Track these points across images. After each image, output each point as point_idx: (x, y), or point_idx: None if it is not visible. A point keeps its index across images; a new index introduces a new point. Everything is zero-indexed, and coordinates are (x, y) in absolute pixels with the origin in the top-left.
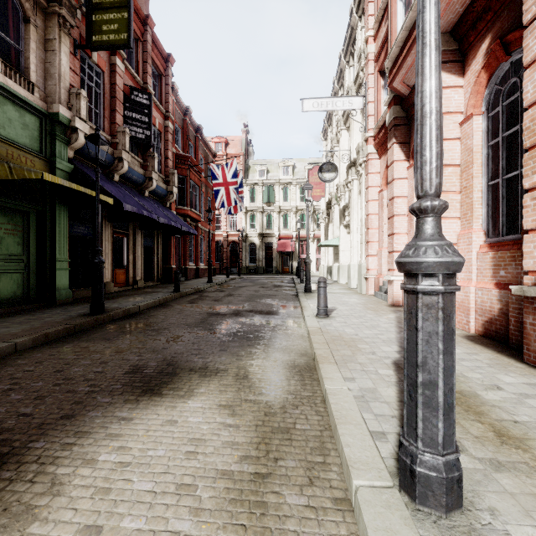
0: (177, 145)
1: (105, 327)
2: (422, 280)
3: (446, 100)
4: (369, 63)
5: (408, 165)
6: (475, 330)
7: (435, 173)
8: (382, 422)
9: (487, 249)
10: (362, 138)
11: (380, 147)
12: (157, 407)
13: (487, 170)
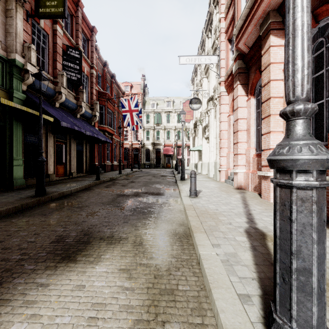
0: (99, 85)
1: (45, 205)
2: (296, 176)
3: (274, 54)
4: (222, 34)
5: (247, 98)
6: None
7: (307, 80)
8: (245, 284)
9: None
10: (217, 82)
11: (228, 88)
12: (71, 273)
13: None
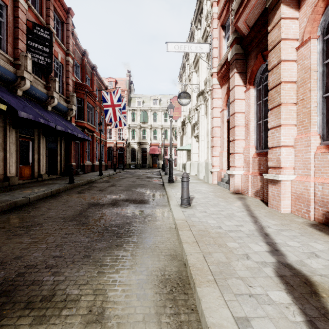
0: (77, 76)
1: None
2: None
3: (286, 28)
4: (214, 20)
5: (245, 89)
6: (314, 218)
7: None
8: None
9: (325, 149)
10: (208, 74)
11: (222, 79)
12: None
13: (322, 84)
